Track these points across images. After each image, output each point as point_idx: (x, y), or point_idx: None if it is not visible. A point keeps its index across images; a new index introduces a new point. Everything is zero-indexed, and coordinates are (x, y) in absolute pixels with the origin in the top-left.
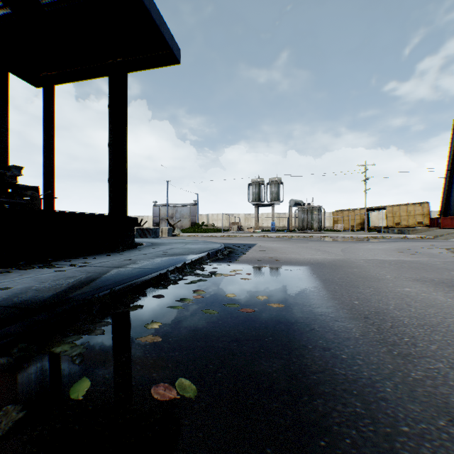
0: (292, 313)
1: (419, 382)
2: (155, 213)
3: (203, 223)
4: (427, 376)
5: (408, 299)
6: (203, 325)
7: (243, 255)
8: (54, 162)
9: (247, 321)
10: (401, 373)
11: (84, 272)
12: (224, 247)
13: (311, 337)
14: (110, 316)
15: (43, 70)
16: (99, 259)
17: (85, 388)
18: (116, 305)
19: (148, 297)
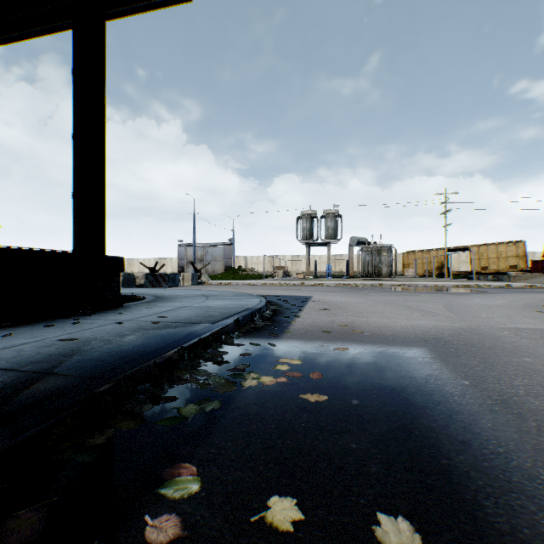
0: None
1: None
2: (181, 255)
3: (239, 267)
4: None
5: None
6: None
7: (296, 319)
8: None
9: None
10: None
11: None
12: (265, 305)
13: None
14: None
15: None
16: (11, 339)
17: None
18: None
19: None
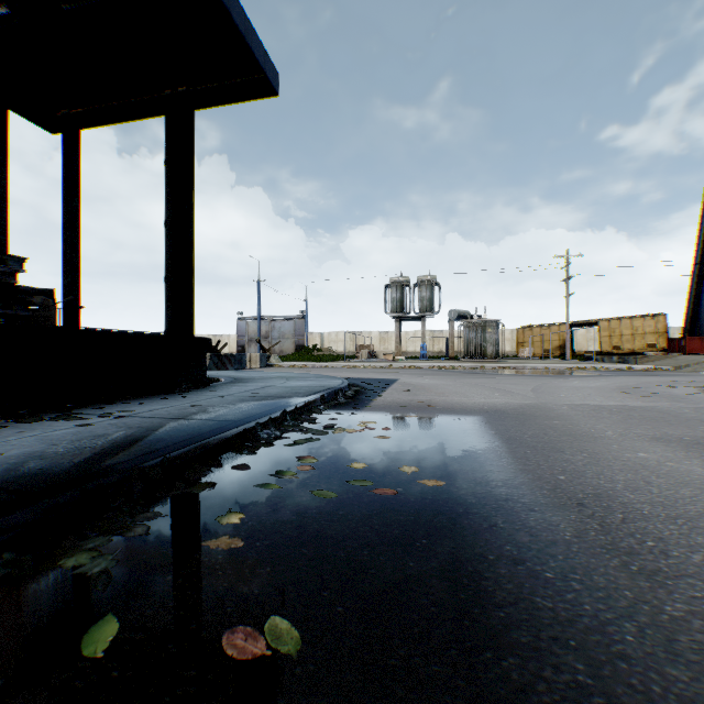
0: (459, 497)
1: (681, 624)
2: (240, 331)
3: (314, 346)
4: (693, 612)
5: (646, 471)
6: (312, 519)
7: (378, 398)
8: (79, 251)
9: (385, 511)
10: (647, 606)
11: (123, 426)
12: (347, 385)
13: (491, 539)
14: (161, 501)
15: (62, 106)
16: (149, 406)
17: (109, 635)
18: (172, 482)
19: (225, 469)
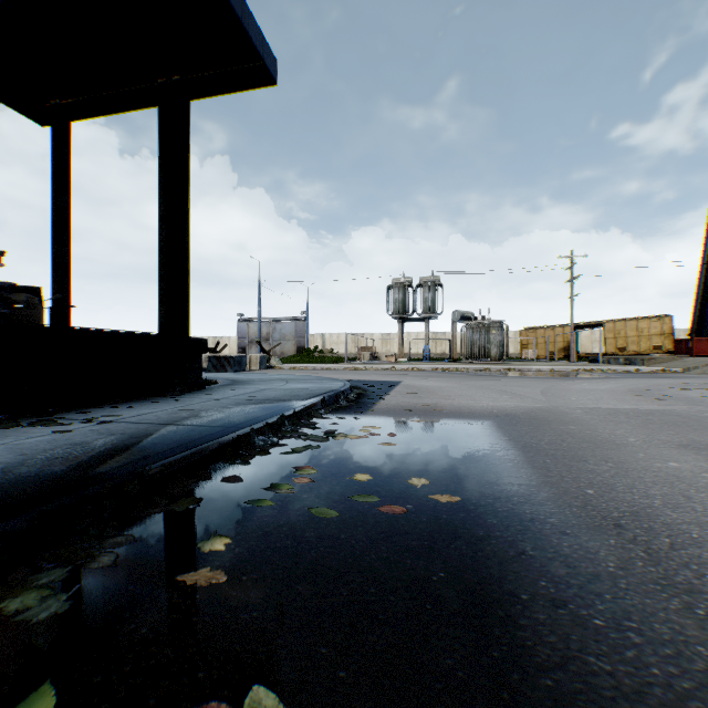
0: (477, 516)
1: None
2: (241, 333)
3: (316, 347)
4: None
5: (682, 484)
6: (310, 544)
7: (381, 401)
8: (70, 248)
9: (394, 534)
10: None
11: (105, 433)
12: (349, 388)
13: (521, 571)
14: (136, 521)
15: (52, 96)
16: (138, 410)
17: None
18: (152, 498)
19: (214, 481)
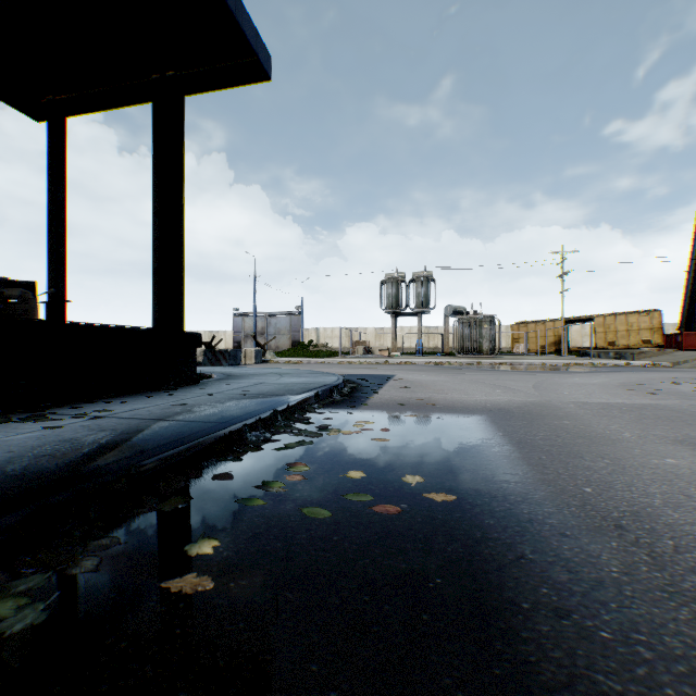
0: (474, 516)
1: None
2: (237, 327)
3: (310, 342)
4: None
5: (681, 481)
6: (301, 547)
7: (375, 395)
8: (65, 243)
9: (388, 536)
10: None
11: (96, 429)
12: (343, 382)
13: (521, 577)
14: (123, 522)
15: (47, 92)
16: (131, 405)
17: None
18: (140, 497)
19: (204, 479)
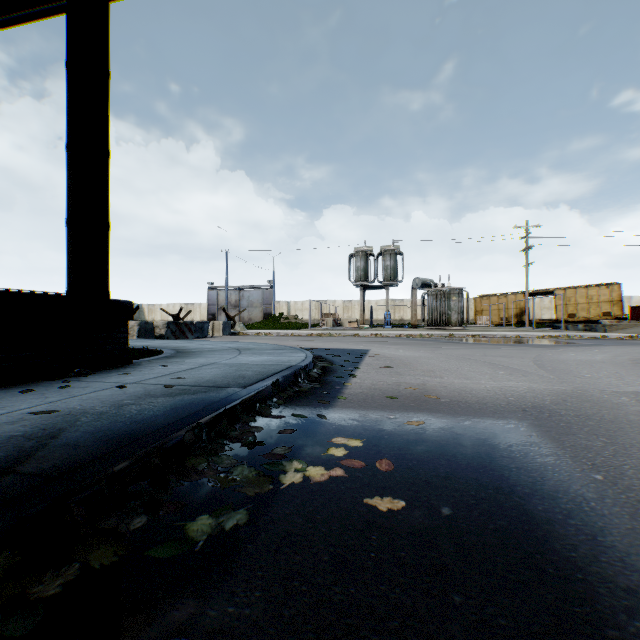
0: None
1: None
2: (211, 300)
3: (281, 314)
4: None
5: None
6: None
7: (352, 380)
8: None
9: None
10: None
11: None
12: (312, 361)
13: None
14: None
15: None
16: None
17: None
18: None
19: None
